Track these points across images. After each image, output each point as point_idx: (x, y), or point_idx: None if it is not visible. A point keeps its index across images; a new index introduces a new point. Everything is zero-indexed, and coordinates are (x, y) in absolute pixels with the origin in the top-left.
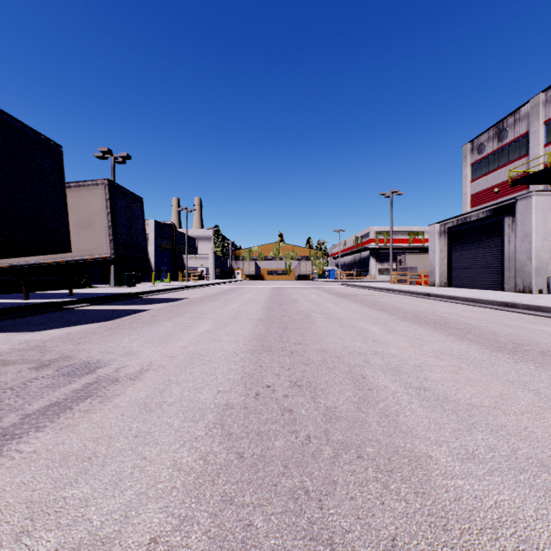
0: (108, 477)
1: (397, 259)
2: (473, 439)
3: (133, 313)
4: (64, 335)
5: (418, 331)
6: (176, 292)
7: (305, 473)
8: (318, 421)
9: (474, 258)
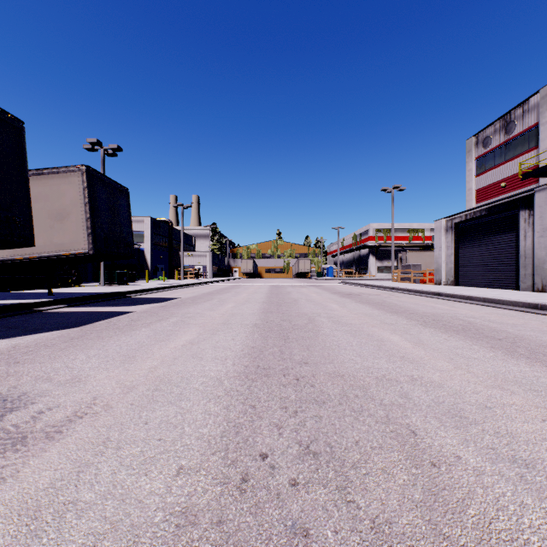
0: None
1: (398, 257)
2: None
3: (109, 317)
4: (7, 348)
5: (451, 342)
6: (169, 291)
7: None
8: None
9: (485, 255)
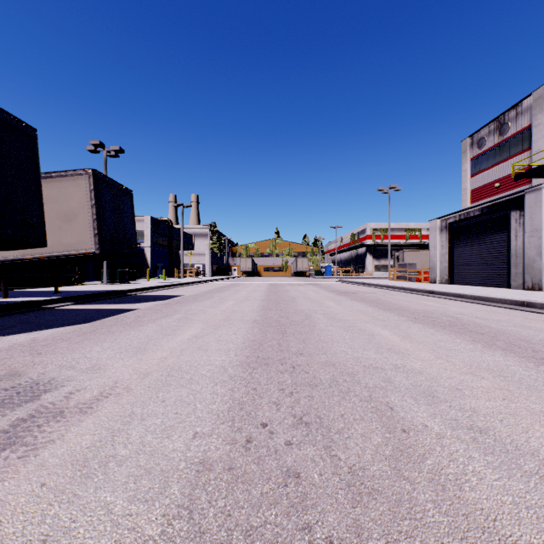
0: None
1: (395, 255)
2: None
3: (116, 314)
4: (27, 342)
5: (437, 336)
6: (170, 289)
7: None
8: (342, 500)
9: (478, 254)
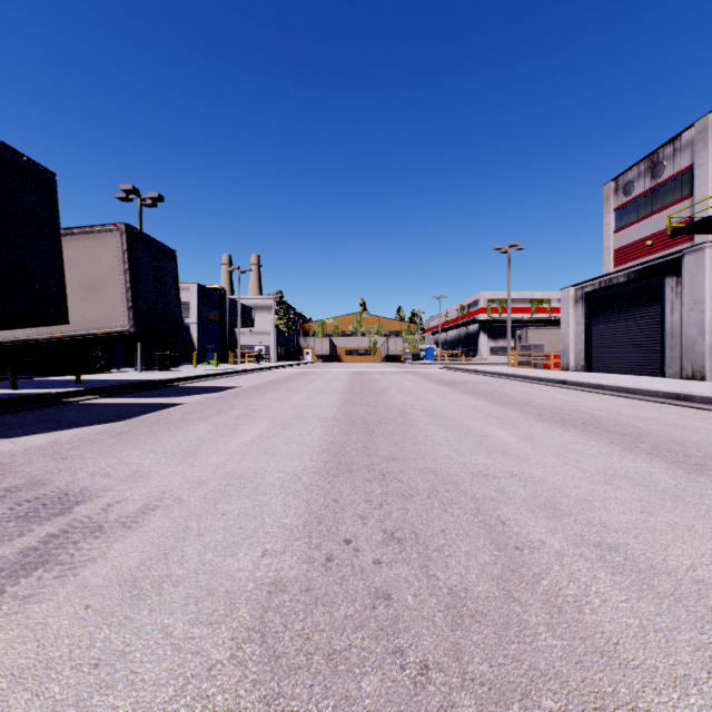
0: None
1: (516, 335)
2: None
3: (157, 409)
4: (47, 444)
5: (565, 437)
6: (224, 378)
7: None
8: (440, 623)
9: (623, 333)
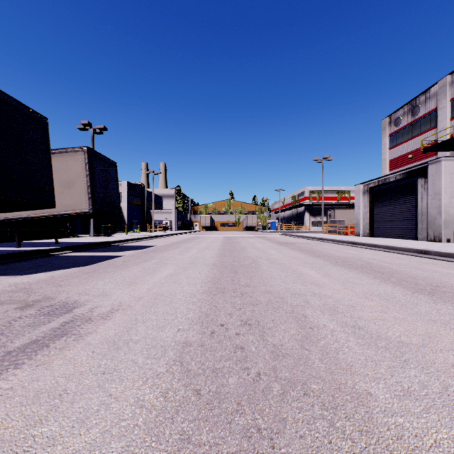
0: (76, 414)
1: (327, 213)
2: (406, 376)
3: (107, 259)
4: (48, 278)
5: (349, 274)
6: (145, 241)
7: (256, 411)
8: (267, 358)
9: (392, 213)
